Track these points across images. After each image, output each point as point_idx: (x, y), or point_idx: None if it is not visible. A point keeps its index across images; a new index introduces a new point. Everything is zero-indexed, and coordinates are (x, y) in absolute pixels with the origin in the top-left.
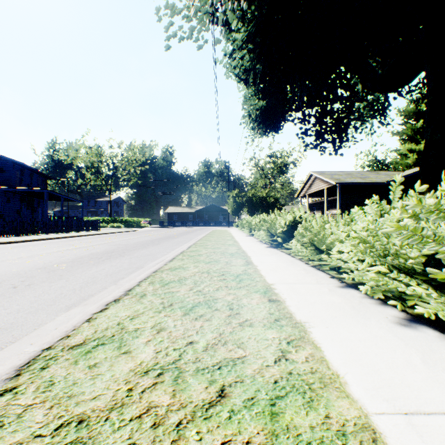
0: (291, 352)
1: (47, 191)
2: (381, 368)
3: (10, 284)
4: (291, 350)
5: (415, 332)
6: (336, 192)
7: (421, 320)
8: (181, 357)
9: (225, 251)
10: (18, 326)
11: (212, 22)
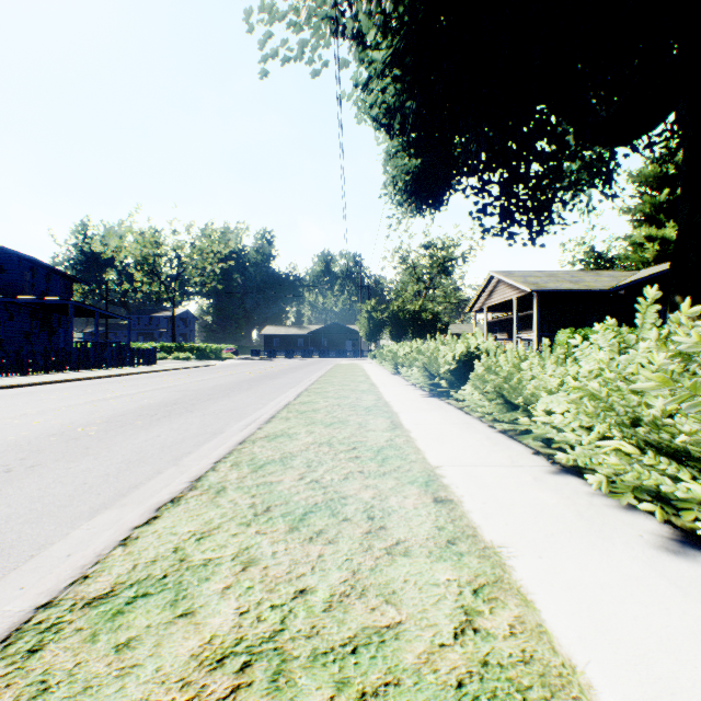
0: (483, 614)
1: (73, 303)
2: (650, 651)
3: (0, 464)
4: (482, 609)
5: (696, 568)
6: (531, 304)
7: (700, 542)
8: (284, 624)
9: (357, 403)
10: (3, 550)
11: (335, 33)
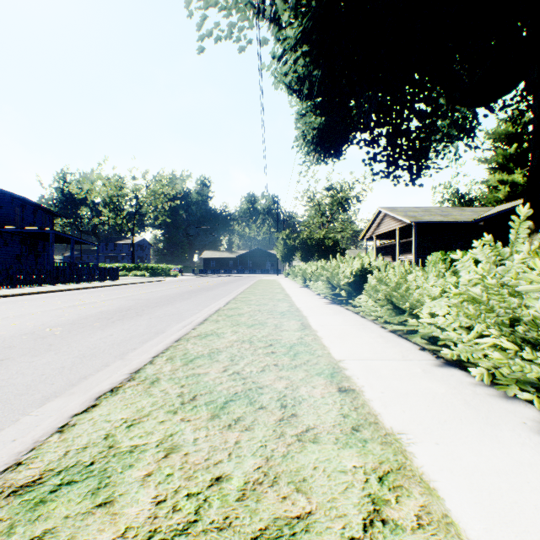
0: (390, 504)
1: (53, 232)
2: None
3: None
4: (389, 498)
5: None
6: (410, 233)
7: None
8: (198, 515)
9: (274, 309)
10: None
11: (257, 14)
